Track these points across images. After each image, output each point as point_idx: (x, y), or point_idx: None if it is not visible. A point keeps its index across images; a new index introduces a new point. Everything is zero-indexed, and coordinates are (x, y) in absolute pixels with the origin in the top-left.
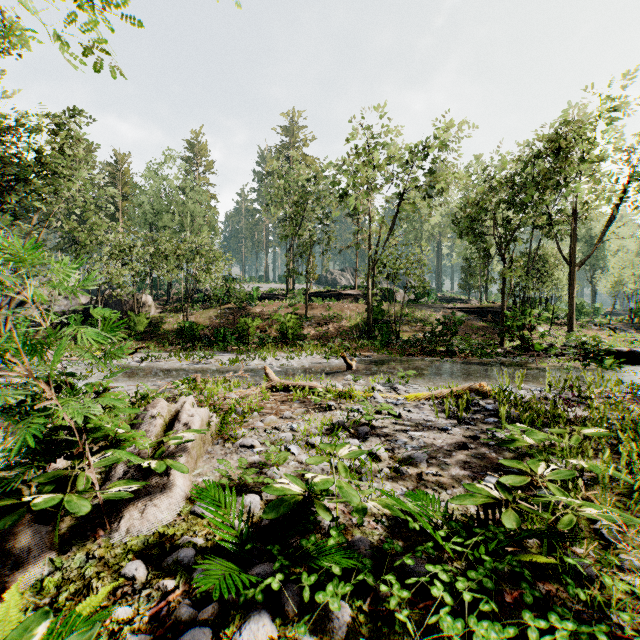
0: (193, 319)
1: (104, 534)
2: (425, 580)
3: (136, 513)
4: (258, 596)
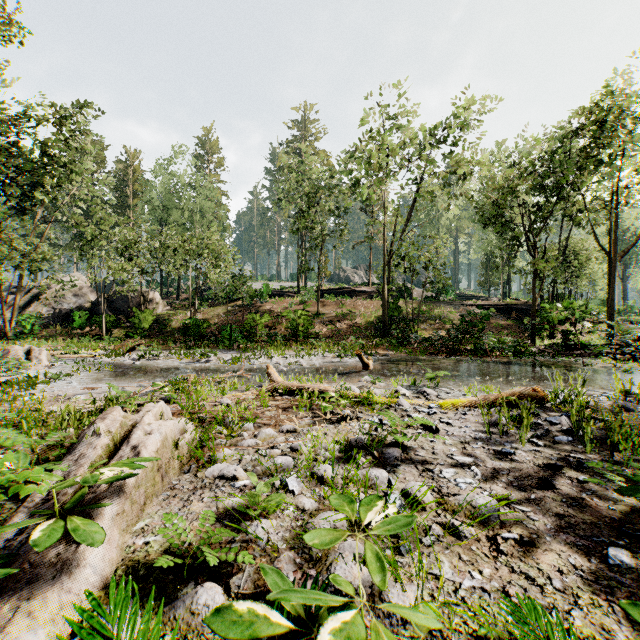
0: (201, 316)
1: None
2: None
3: None
4: None
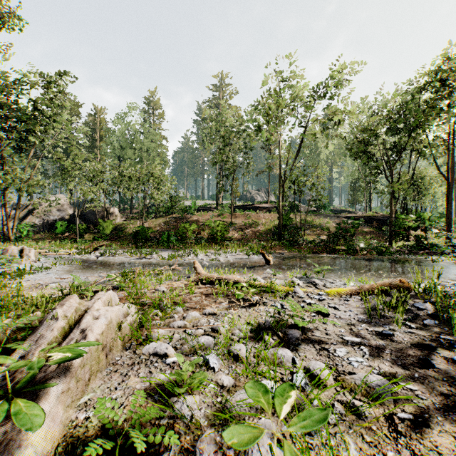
0: (147, 225)
1: None
2: None
3: None
4: None
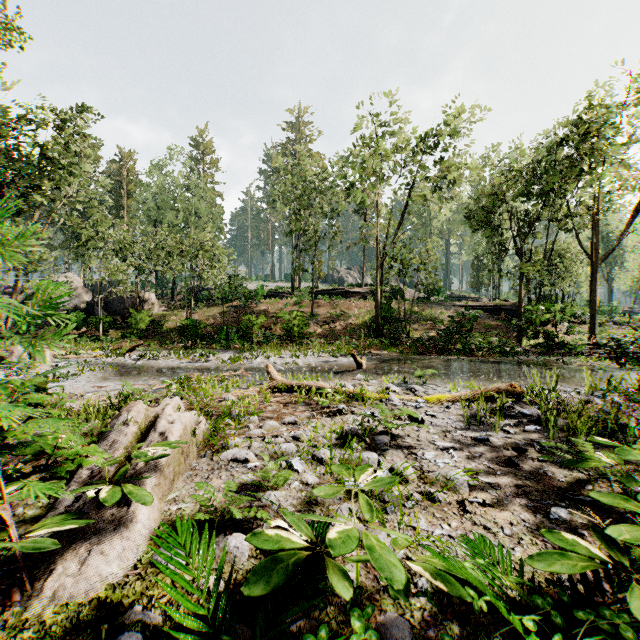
0: (197, 317)
1: (21, 599)
2: None
3: (73, 564)
4: None
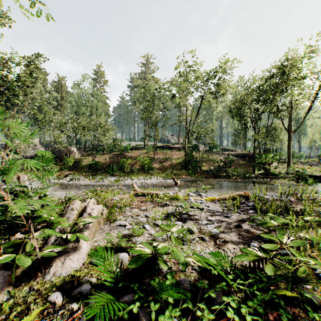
0: (97, 159)
1: (41, 275)
2: (223, 307)
3: (59, 263)
4: (125, 315)
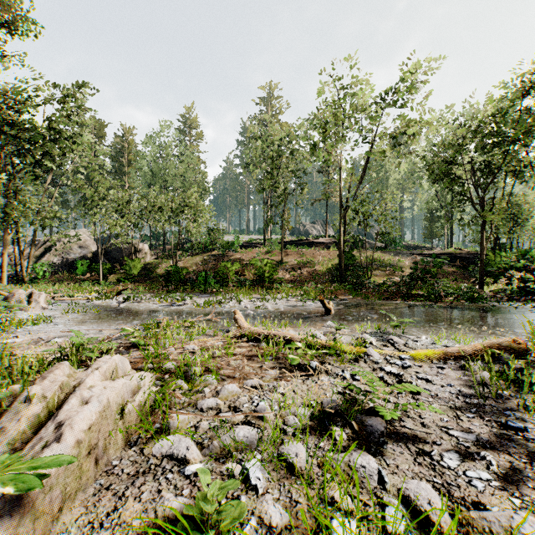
0: (181, 264)
1: None
2: None
3: None
4: None
